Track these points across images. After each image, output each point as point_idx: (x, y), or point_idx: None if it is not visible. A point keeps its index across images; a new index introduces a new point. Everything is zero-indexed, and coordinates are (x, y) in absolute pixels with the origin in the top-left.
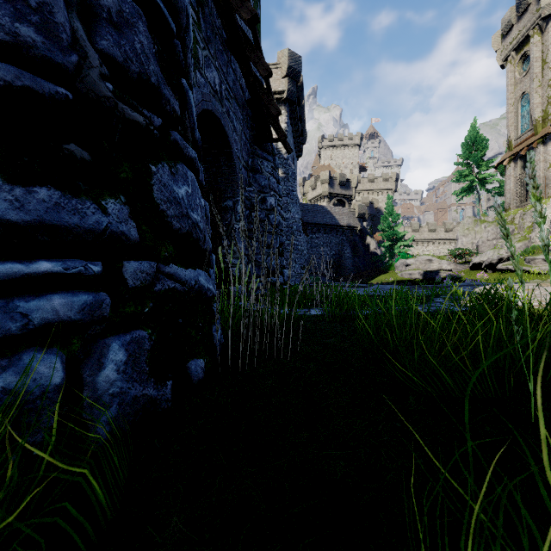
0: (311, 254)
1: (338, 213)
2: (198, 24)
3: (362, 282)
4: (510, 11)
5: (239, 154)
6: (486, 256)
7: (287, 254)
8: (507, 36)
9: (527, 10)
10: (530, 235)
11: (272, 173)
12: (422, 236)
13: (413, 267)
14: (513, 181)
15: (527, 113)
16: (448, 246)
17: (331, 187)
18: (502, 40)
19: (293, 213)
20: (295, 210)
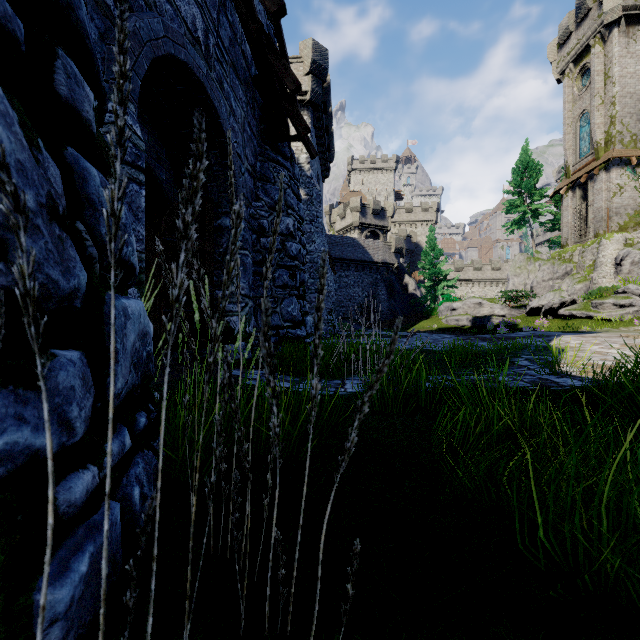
0: (339, 295)
1: (372, 247)
2: None
3: (401, 330)
4: (568, 16)
5: (241, 151)
6: (546, 299)
7: (310, 296)
8: (564, 46)
9: (587, 16)
10: (592, 275)
11: (290, 185)
12: (466, 275)
13: (460, 312)
14: (571, 213)
15: (587, 134)
16: (496, 287)
17: (363, 216)
18: (558, 51)
19: (318, 245)
20: (321, 241)
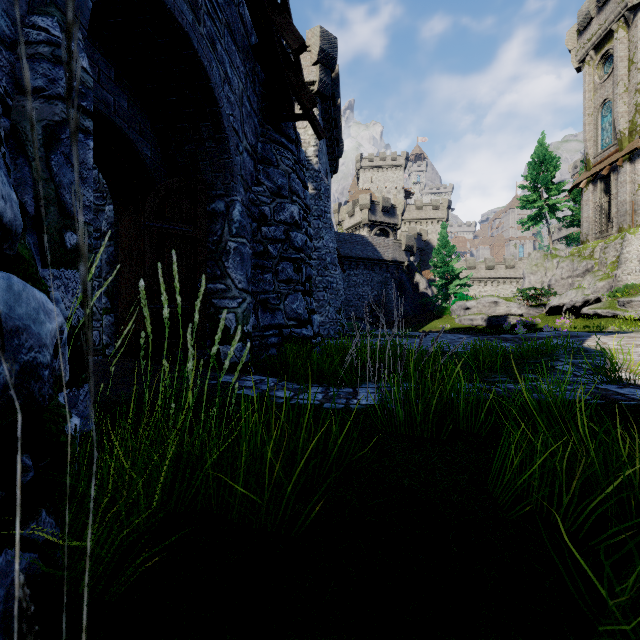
0: (348, 295)
1: (381, 245)
2: None
3: (412, 330)
4: (588, 1)
5: (238, 127)
6: (567, 297)
7: (318, 294)
8: (584, 32)
9: None
10: (616, 272)
11: (294, 169)
12: (478, 274)
13: (474, 311)
14: (592, 207)
15: (609, 124)
16: (509, 286)
17: (373, 213)
18: (578, 38)
19: (326, 241)
20: (329, 237)
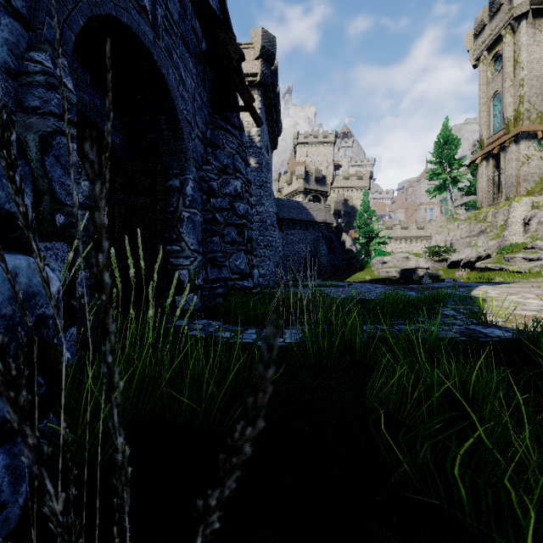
0: (286, 251)
1: (314, 209)
2: None
3: (339, 280)
4: (482, 11)
5: (191, 118)
6: (464, 254)
7: (260, 251)
8: (479, 36)
9: (499, 10)
10: (504, 233)
11: (238, 151)
12: (395, 233)
13: (390, 264)
14: (485, 179)
15: (499, 112)
16: (420, 244)
17: (307, 182)
18: (474, 40)
19: (267, 207)
20: (269, 203)
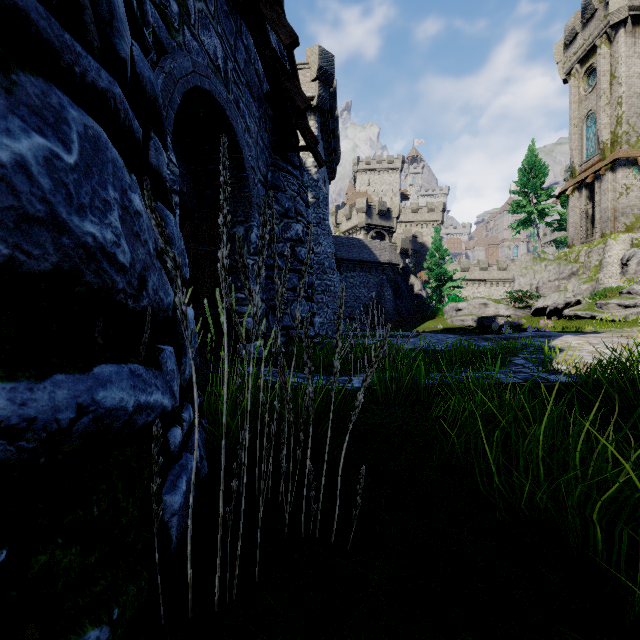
0: (345, 296)
1: (377, 248)
2: None
3: (406, 330)
4: (574, 17)
5: (254, 164)
6: (551, 299)
7: (317, 297)
8: (571, 46)
9: (593, 16)
10: (598, 275)
11: (299, 192)
12: (472, 275)
13: (465, 312)
14: (577, 213)
15: (593, 135)
16: (502, 287)
17: (369, 217)
18: (565, 51)
19: (324, 247)
20: (327, 243)
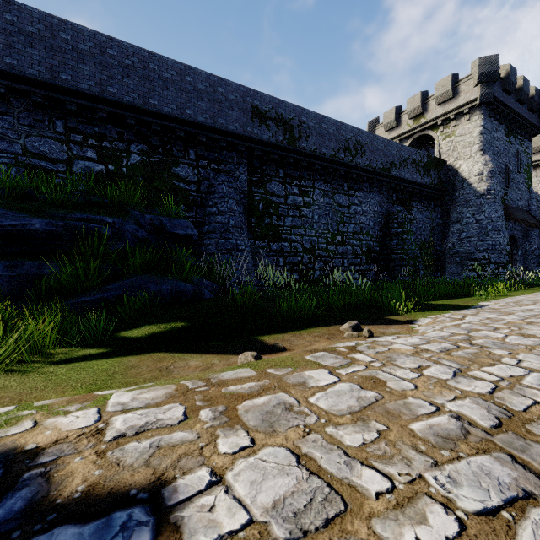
0: None
1: None
2: (506, 220)
3: None
4: None
5: (519, 236)
6: None
7: None
8: None
9: None
10: None
11: (536, 235)
12: None
13: None
14: None
15: None
16: None
17: None
18: None
19: None
20: None
